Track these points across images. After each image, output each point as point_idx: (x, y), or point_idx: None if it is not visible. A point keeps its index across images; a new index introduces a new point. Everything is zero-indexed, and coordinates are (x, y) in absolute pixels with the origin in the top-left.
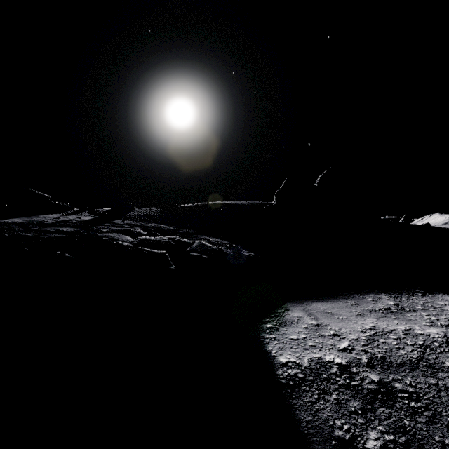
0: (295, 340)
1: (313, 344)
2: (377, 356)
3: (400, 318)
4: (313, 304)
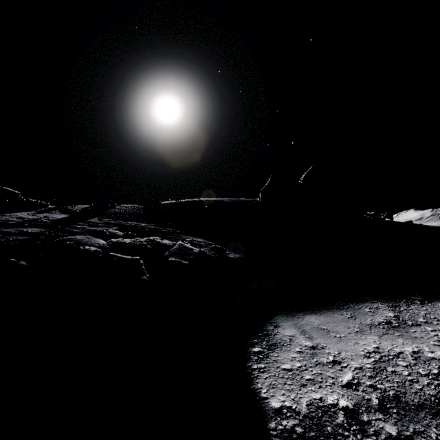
0: (288, 371)
1: (310, 376)
2: (389, 394)
3: (405, 335)
4: (305, 317)
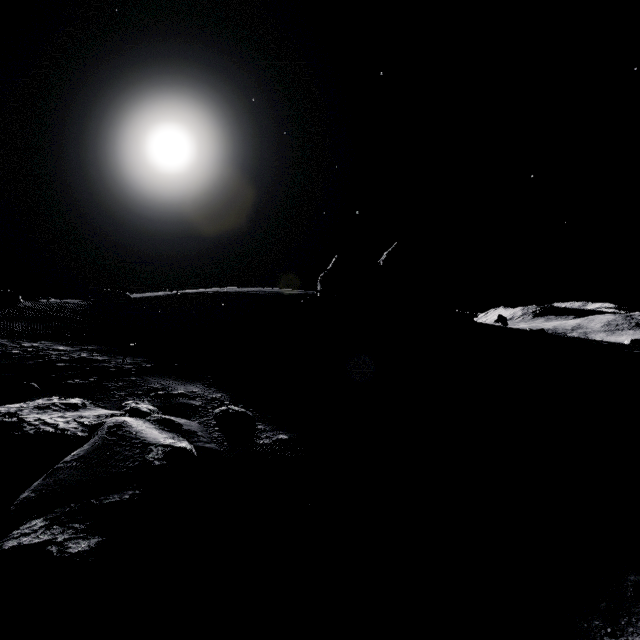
0: None
1: None
2: None
3: None
4: None
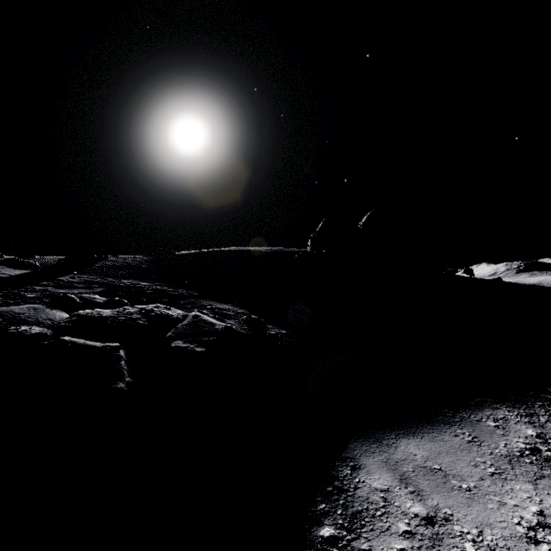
0: None
1: None
2: None
3: None
4: (399, 443)
